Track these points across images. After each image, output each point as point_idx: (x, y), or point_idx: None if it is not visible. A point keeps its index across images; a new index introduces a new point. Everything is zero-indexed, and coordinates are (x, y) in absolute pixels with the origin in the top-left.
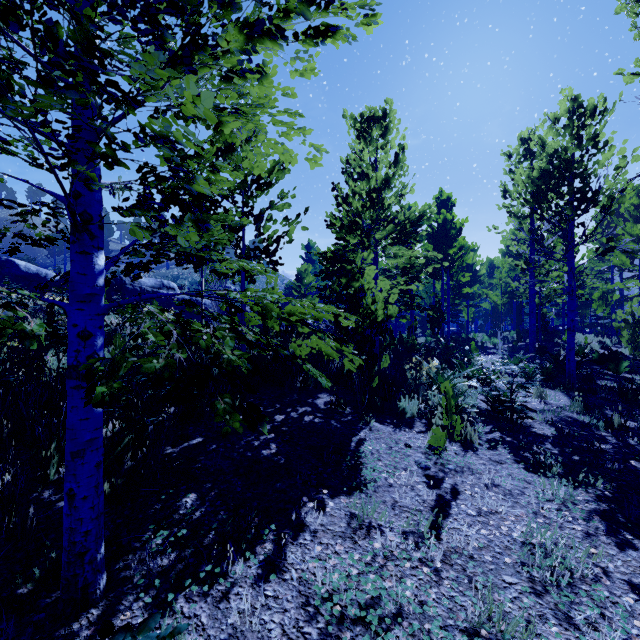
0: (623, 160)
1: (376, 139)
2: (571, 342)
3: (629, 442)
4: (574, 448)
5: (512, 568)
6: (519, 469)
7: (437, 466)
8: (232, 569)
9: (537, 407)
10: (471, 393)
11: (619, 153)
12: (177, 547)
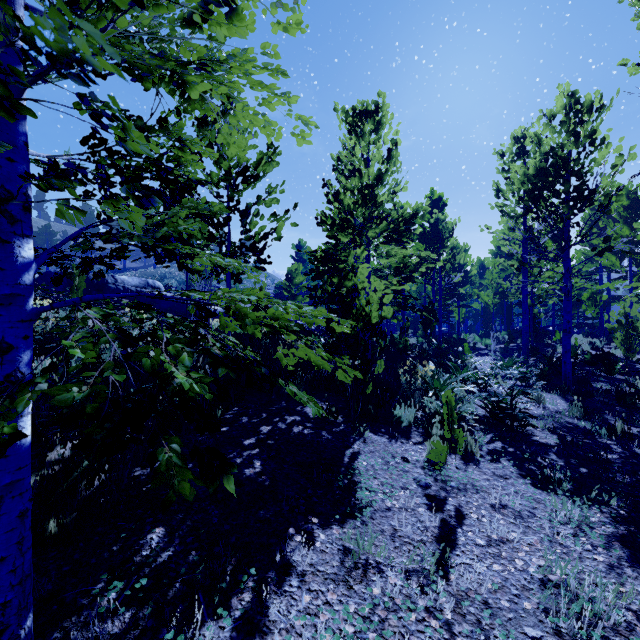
0: (620, 158)
1: (368, 134)
2: (567, 344)
3: (635, 451)
4: (580, 459)
5: (533, 616)
6: (526, 485)
7: (438, 483)
8: (200, 633)
9: (536, 412)
10: (470, 400)
11: (615, 151)
12: (134, 603)
